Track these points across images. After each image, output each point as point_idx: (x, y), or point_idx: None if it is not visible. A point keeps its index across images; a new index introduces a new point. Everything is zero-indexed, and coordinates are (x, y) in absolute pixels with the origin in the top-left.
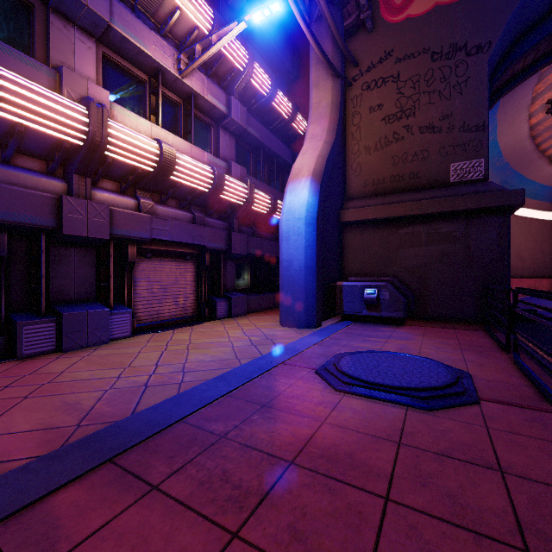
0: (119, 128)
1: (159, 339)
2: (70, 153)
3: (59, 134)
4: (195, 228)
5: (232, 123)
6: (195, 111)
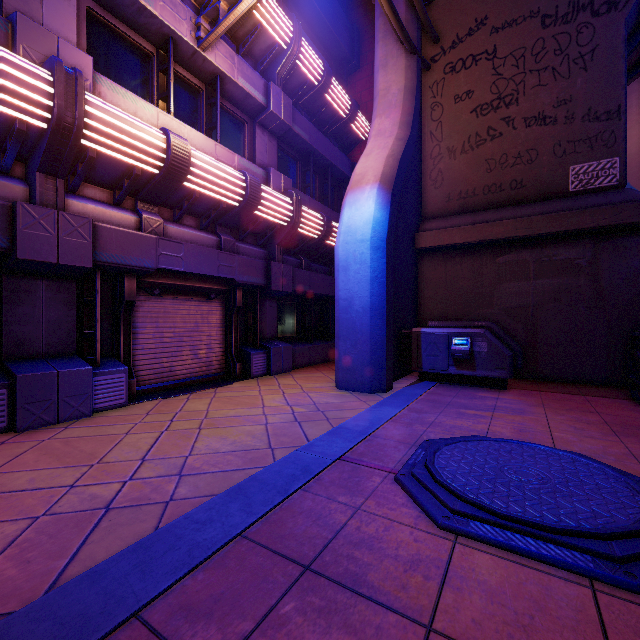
0: (104, 107)
1: (165, 409)
2: (30, 141)
3: (6, 109)
4: (221, 255)
5: (272, 119)
6: (222, 101)
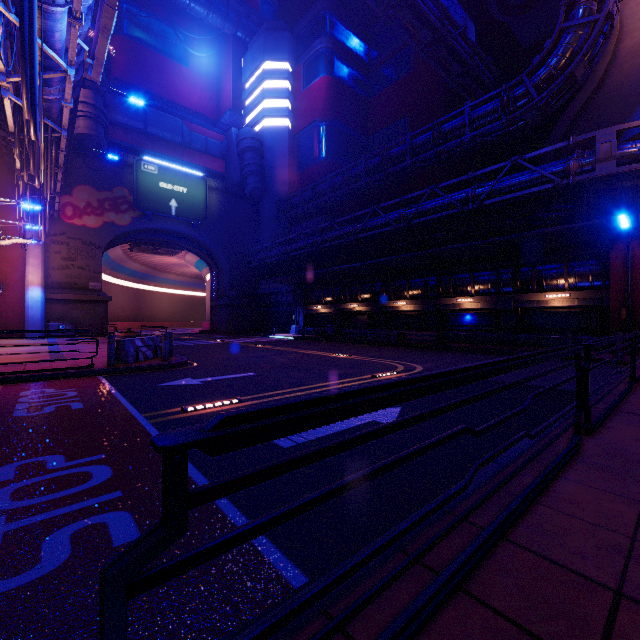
0: None
1: None
2: None
3: None
4: None
5: None
6: None
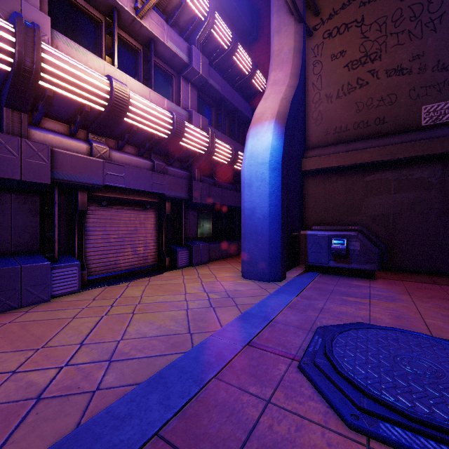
0: (58, 56)
1: (108, 295)
2: None
3: None
4: (154, 175)
5: (193, 73)
6: (155, 59)
